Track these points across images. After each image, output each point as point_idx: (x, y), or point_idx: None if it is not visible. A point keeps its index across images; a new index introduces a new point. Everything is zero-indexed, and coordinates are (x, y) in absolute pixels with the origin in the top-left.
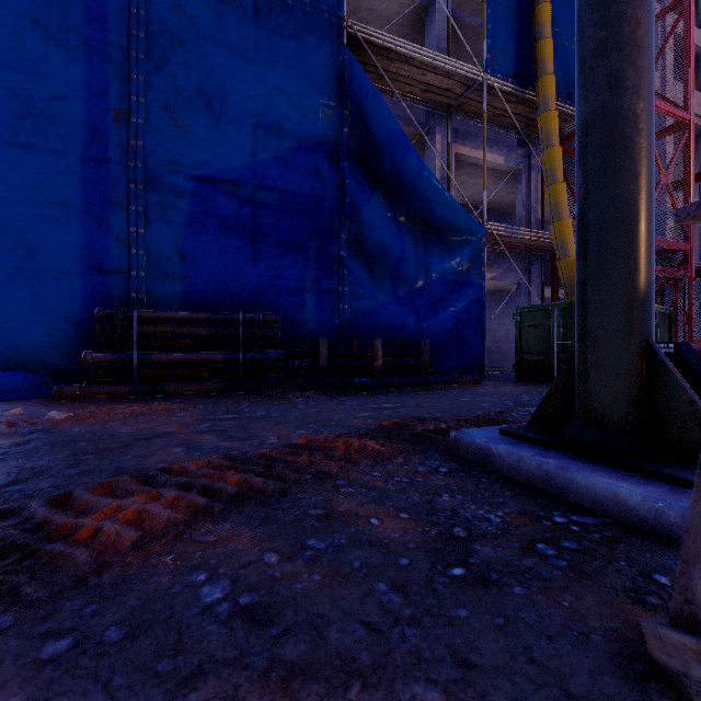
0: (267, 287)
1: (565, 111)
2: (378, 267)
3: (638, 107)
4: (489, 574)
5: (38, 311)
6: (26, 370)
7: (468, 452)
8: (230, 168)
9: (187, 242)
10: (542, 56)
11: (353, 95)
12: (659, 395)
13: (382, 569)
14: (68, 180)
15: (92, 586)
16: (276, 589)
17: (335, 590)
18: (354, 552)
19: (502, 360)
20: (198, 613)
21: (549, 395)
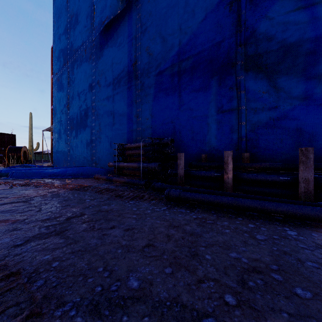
0: (186, 122)
1: None
2: (284, 74)
3: None
4: None
5: None
6: None
7: None
8: (168, 60)
9: (153, 109)
10: None
11: None
12: None
13: None
14: (124, 99)
15: None
16: None
17: None
18: None
19: None
20: None
21: None
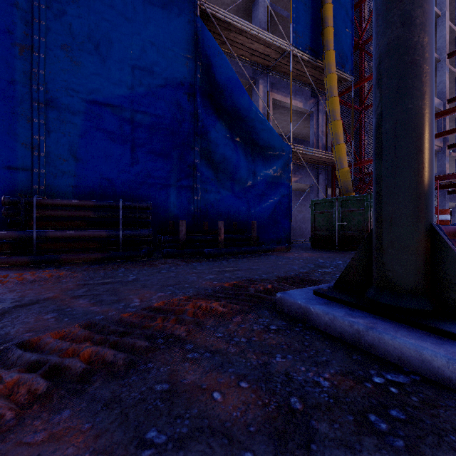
0: (142, 183)
1: (340, 75)
2: (221, 171)
3: (424, 41)
4: None
5: None
6: None
7: (291, 310)
8: (114, 96)
9: (80, 148)
10: (327, 38)
11: (204, 52)
12: (441, 267)
13: None
14: None
15: None
16: None
17: None
18: (195, 448)
19: (301, 235)
20: None
21: (350, 265)
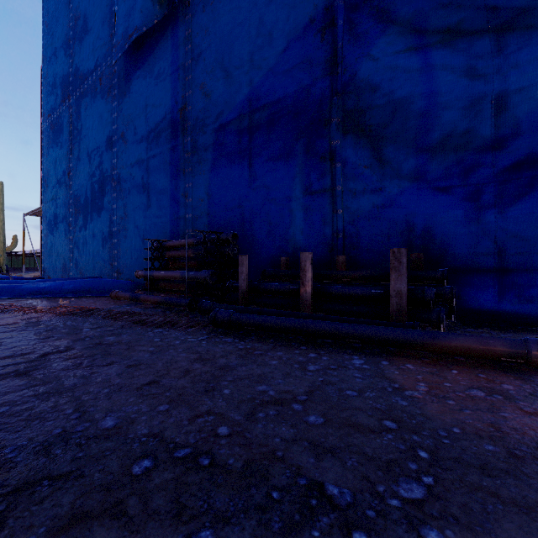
0: (260, 207)
1: None
2: (392, 142)
3: None
4: None
5: None
6: None
7: None
8: (234, 107)
9: (211, 184)
10: None
11: None
12: None
13: None
14: (166, 166)
15: None
16: None
17: None
18: None
19: None
20: None
21: None
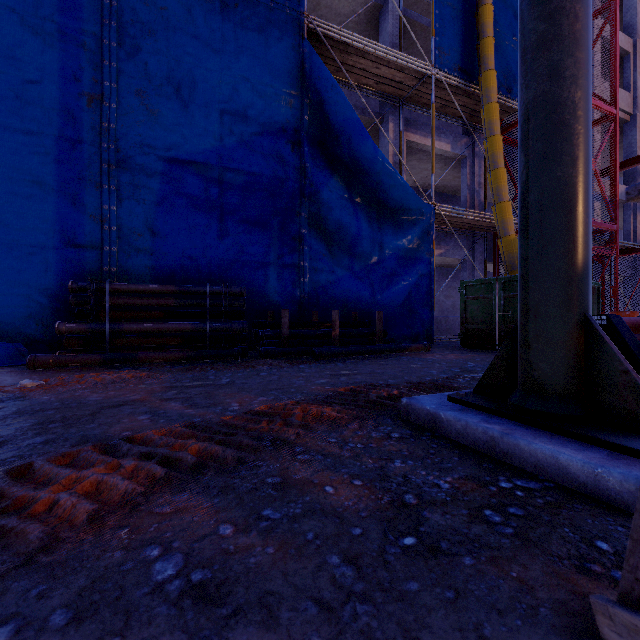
0: (233, 262)
1: (505, 103)
2: (336, 244)
3: (576, 96)
4: (439, 543)
5: (14, 284)
6: (2, 340)
7: (418, 418)
8: (198, 150)
9: (158, 219)
10: (485, 53)
11: (313, 85)
12: (596, 365)
13: (335, 540)
14: (43, 159)
15: (41, 566)
16: (229, 564)
17: (288, 564)
18: (308, 522)
19: (448, 329)
20: (148, 593)
21: (493, 364)
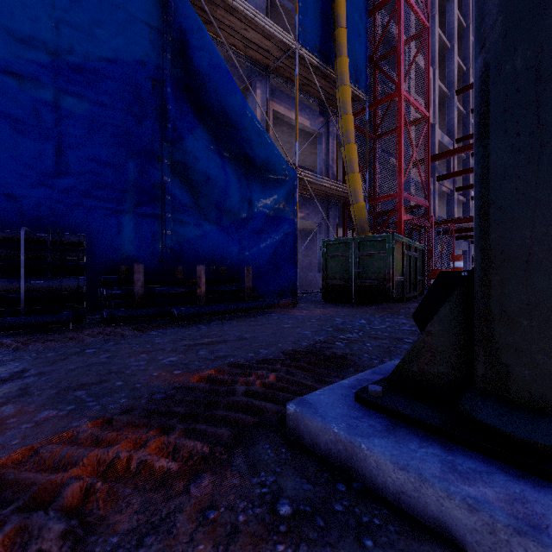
0: (74, 206)
1: (354, 91)
2: (203, 197)
3: None
4: None
5: None
6: None
7: (317, 443)
8: (19, 59)
9: None
10: (340, 41)
11: (177, 22)
12: None
13: None
14: None
15: None
16: None
17: None
18: None
19: (308, 284)
20: None
21: (421, 343)
